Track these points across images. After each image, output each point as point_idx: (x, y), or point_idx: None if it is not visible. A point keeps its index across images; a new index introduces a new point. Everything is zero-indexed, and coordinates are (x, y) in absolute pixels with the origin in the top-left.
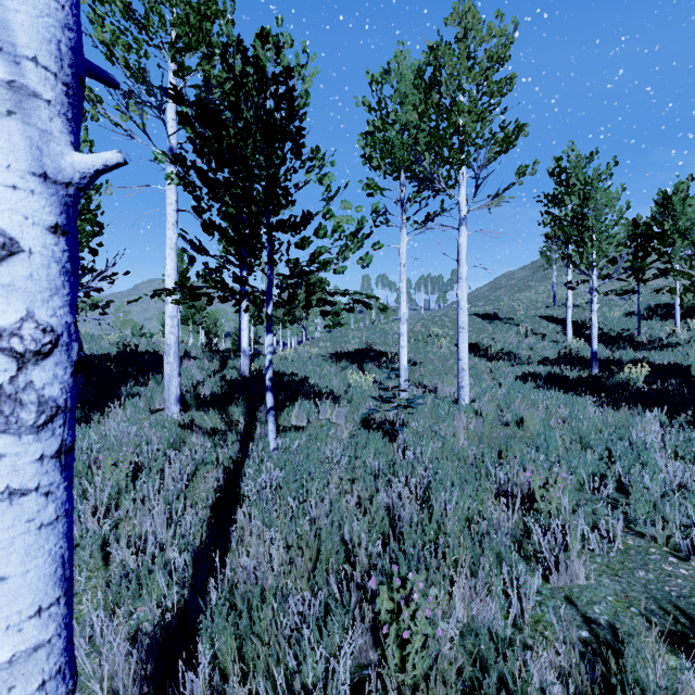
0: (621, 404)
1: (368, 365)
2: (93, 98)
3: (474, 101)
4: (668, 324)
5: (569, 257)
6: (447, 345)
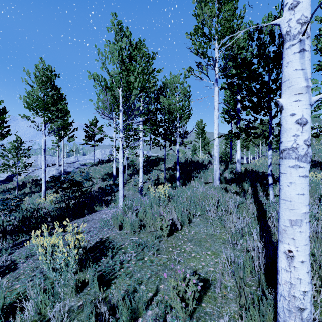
0: None
1: (312, 169)
2: (190, 70)
3: None
4: None
5: None
6: None
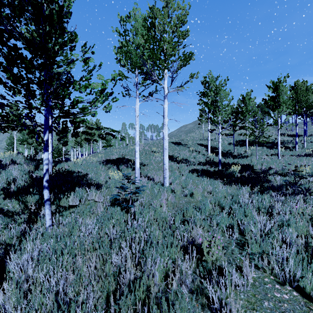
0: (232, 183)
1: (121, 166)
2: None
3: (171, 37)
4: (243, 148)
5: (210, 118)
6: (160, 156)
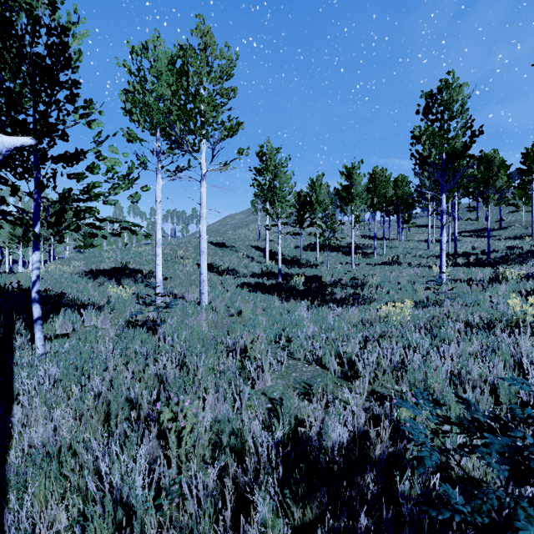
0: (291, 298)
1: (126, 280)
2: None
3: (211, 97)
4: (314, 253)
5: (267, 210)
6: (191, 265)
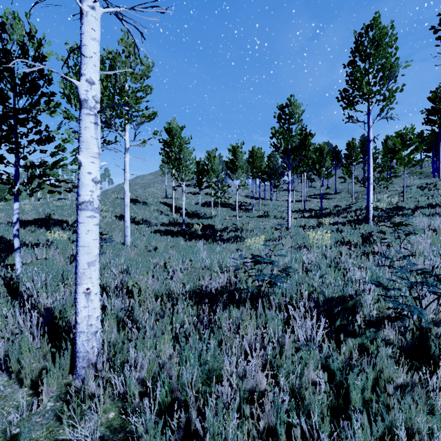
0: (193, 239)
1: (55, 228)
2: None
3: (134, 93)
4: (210, 208)
5: (174, 175)
6: (109, 216)
